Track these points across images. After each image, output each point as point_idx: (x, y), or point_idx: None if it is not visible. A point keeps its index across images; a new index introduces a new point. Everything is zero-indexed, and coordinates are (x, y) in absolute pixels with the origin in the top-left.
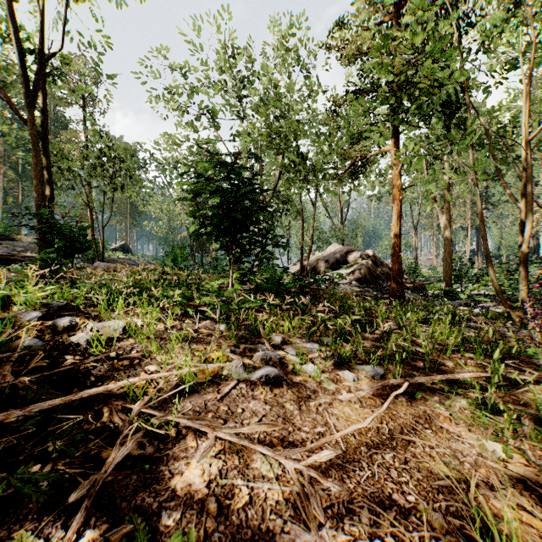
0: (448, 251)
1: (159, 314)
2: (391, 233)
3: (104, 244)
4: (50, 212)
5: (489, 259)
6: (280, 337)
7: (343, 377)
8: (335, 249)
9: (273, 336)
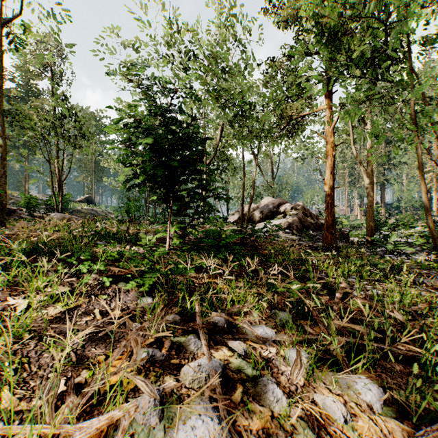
0: (370, 204)
1: (64, 287)
2: (325, 186)
3: (68, 196)
4: (2, 165)
5: (429, 212)
6: (222, 319)
7: (324, 410)
8: (269, 201)
9: (212, 316)
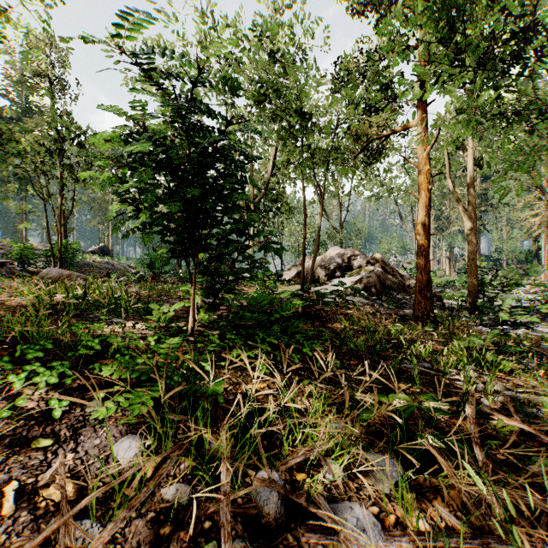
0: (472, 256)
1: None
2: (417, 233)
3: (75, 246)
4: None
5: None
6: (274, 495)
7: None
8: (336, 253)
9: (254, 483)
